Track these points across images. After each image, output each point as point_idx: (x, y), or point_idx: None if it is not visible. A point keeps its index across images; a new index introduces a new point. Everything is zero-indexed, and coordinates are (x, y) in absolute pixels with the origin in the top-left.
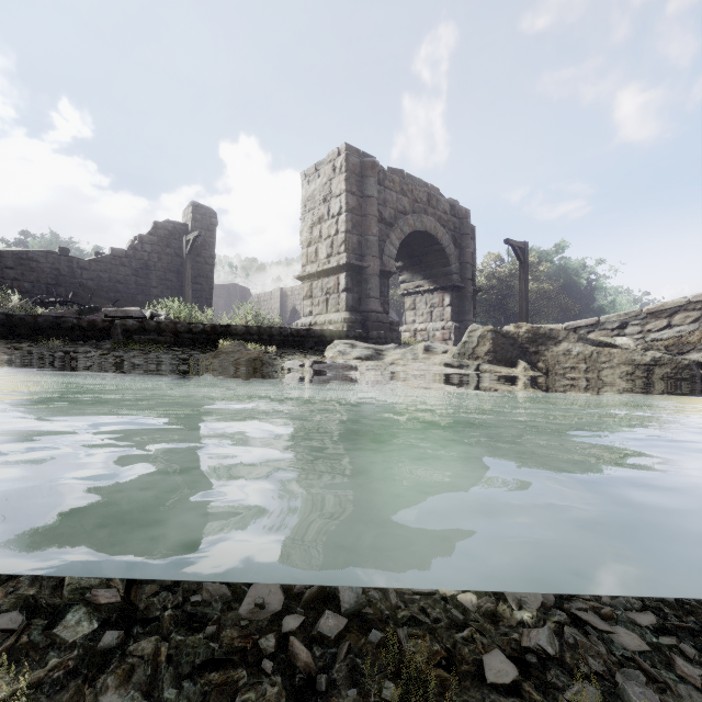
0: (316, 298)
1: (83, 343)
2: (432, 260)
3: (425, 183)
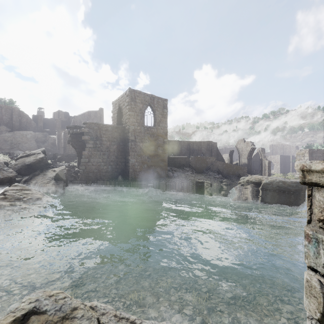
0: None
1: None
2: None
3: None
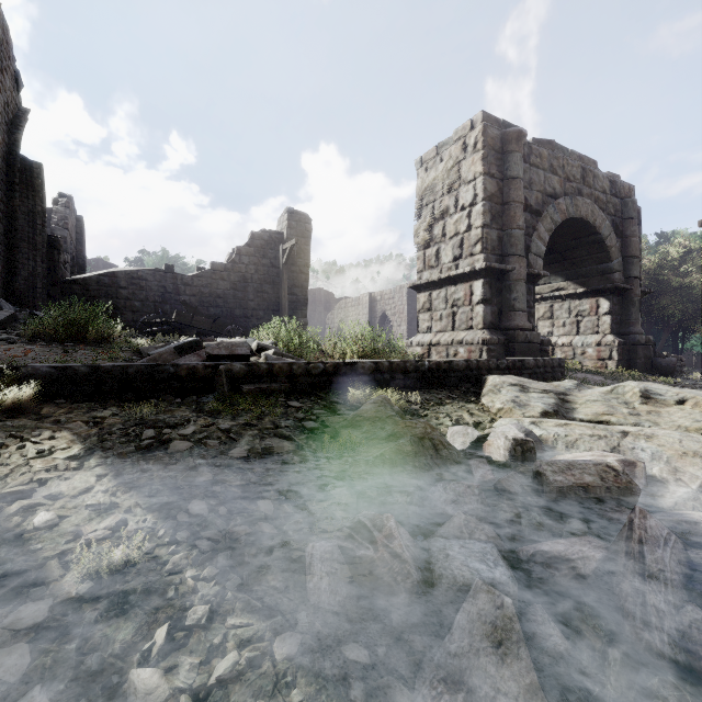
0: (437, 312)
1: (181, 402)
2: (582, 255)
3: (578, 155)
